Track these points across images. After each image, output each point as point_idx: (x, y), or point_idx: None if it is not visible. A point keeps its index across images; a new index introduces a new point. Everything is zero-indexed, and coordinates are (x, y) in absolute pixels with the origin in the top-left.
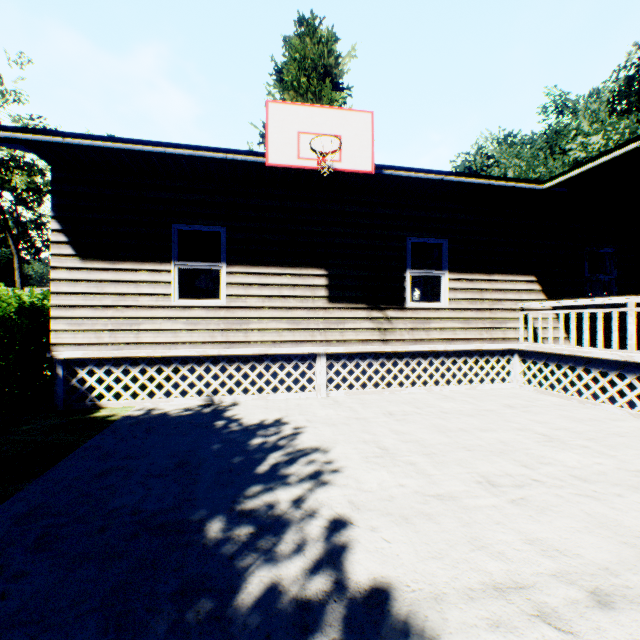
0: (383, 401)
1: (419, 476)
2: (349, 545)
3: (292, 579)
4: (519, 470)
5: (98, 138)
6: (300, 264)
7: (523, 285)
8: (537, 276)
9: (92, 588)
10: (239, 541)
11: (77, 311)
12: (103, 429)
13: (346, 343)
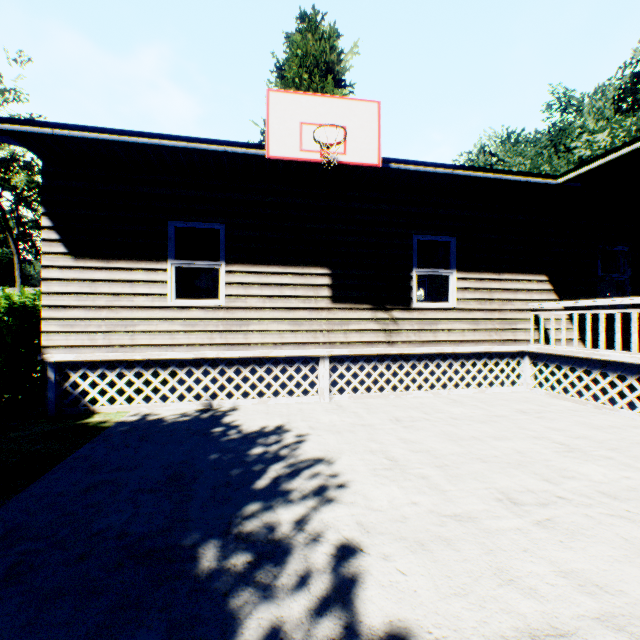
0: (389, 406)
1: (433, 492)
2: (359, 578)
3: (295, 623)
4: (541, 485)
5: (89, 129)
6: (302, 263)
7: (534, 285)
8: (548, 275)
9: (64, 634)
10: (235, 572)
11: (69, 312)
12: (94, 437)
13: (350, 345)
